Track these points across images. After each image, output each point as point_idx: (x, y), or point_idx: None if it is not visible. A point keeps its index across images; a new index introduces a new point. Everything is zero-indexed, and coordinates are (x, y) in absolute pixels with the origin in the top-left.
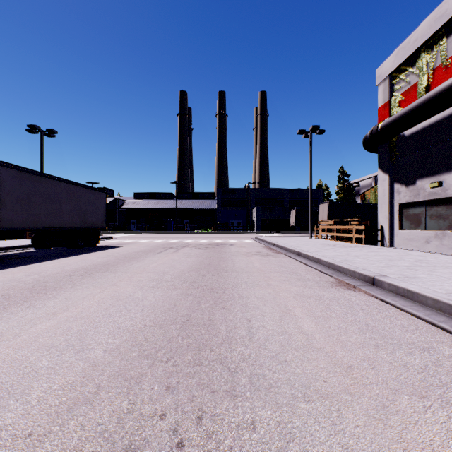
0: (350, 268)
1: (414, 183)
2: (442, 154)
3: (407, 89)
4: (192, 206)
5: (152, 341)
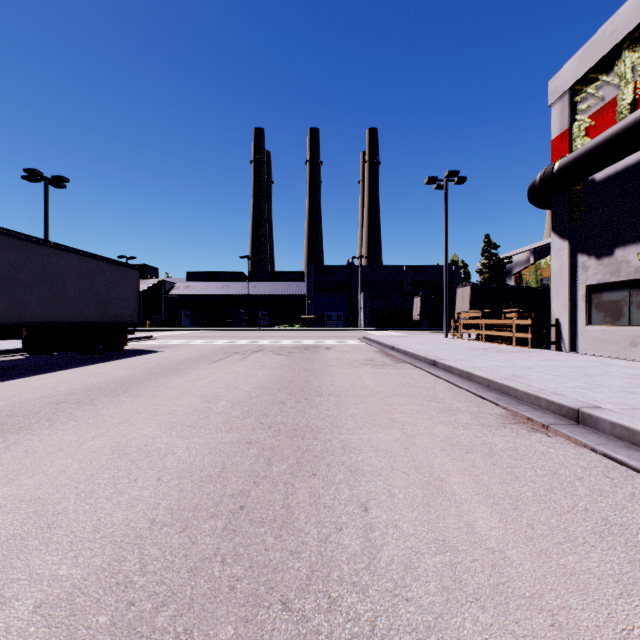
0: (530, 391)
1: (612, 253)
2: None
3: (599, 108)
4: (271, 291)
5: (154, 572)
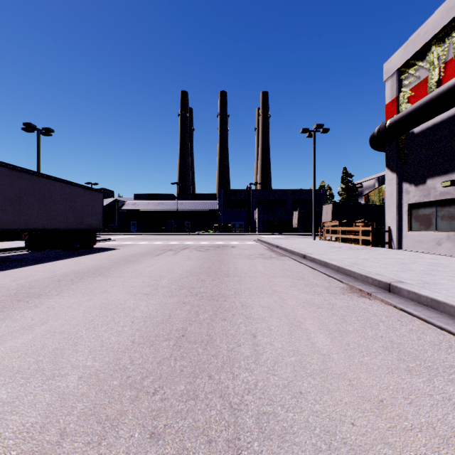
0: (362, 273)
1: (425, 182)
2: (454, 151)
3: (416, 84)
4: (193, 207)
5: (138, 364)
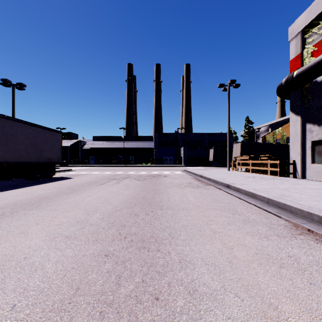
0: (303, 208)
1: None
2: None
3: (319, 40)
4: (136, 146)
5: None
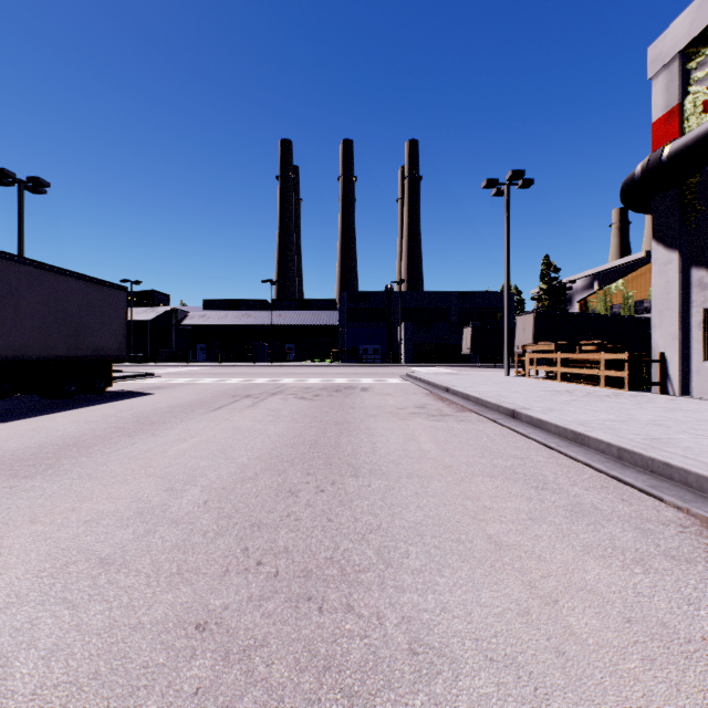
0: None
1: None
2: None
3: None
4: (298, 321)
5: None
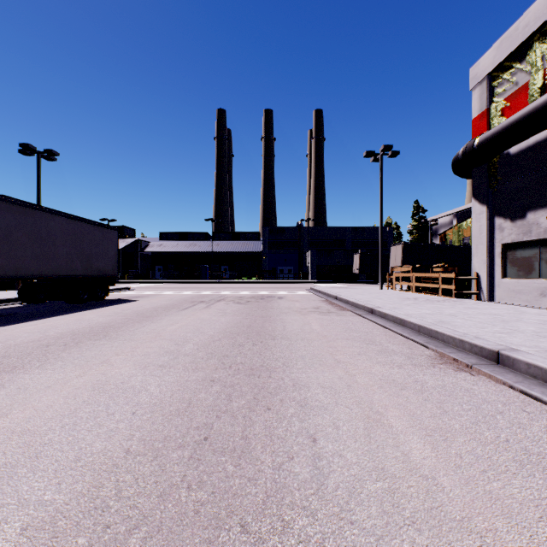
0: (455, 335)
1: (524, 216)
2: None
3: (513, 92)
4: (232, 249)
5: (128, 497)
